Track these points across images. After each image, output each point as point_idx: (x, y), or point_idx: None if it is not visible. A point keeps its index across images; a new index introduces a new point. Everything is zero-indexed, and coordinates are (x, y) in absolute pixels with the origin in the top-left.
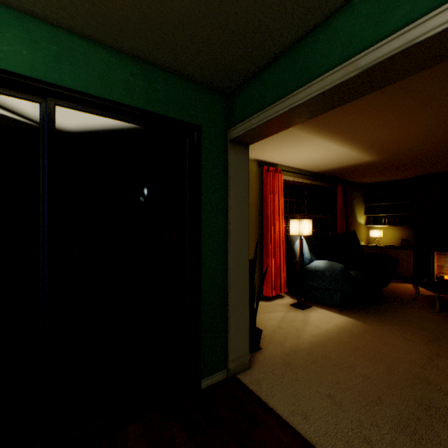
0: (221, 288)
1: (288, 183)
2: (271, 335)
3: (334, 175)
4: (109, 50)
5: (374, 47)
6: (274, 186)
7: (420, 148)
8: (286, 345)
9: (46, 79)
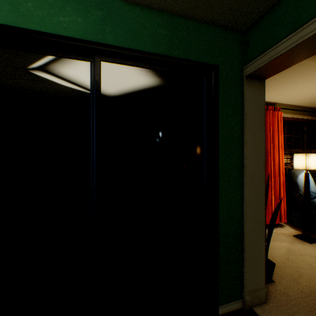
0: (236, 220)
1: (286, 119)
2: (281, 267)
3: None
4: (140, 8)
5: None
6: (273, 123)
7: None
8: (303, 283)
9: (94, 40)
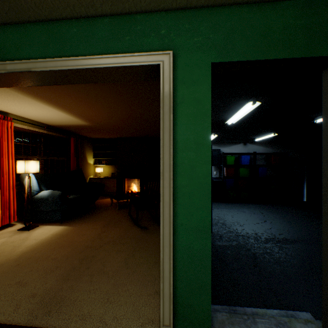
0: None
1: (23, 130)
2: None
3: (68, 129)
4: None
5: (14, 62)
6: (2, 131)
7: (109, 123)
8: None
9: None
